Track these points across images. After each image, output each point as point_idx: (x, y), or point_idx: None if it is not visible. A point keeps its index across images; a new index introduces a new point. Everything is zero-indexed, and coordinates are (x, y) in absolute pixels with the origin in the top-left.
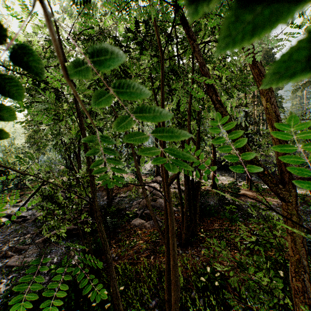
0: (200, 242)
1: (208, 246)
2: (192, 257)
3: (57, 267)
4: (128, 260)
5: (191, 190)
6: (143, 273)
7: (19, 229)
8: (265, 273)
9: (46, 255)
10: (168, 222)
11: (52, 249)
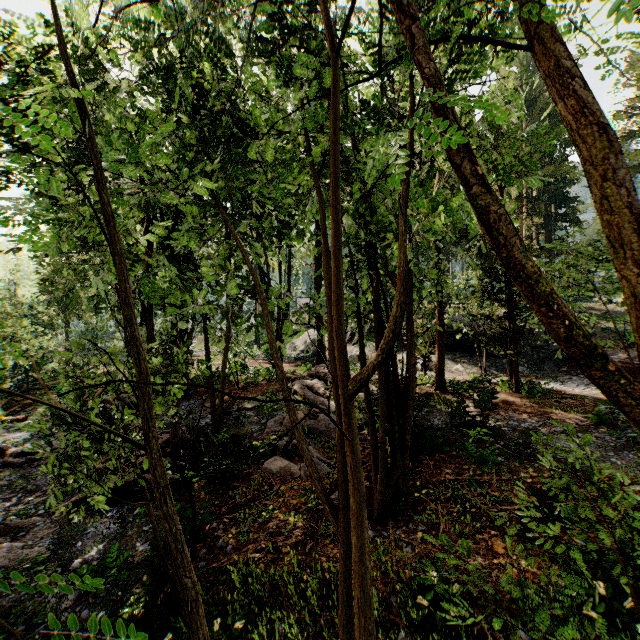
0: (415, 511)
1: (432, 520)
2: (396, 546)
3: (96, 571)
4: (254, 552)
5: (393, 396)
6: (287, 585)
7: (19, 480)
8: (602, 629)
9: (73, 542)
10: (346, 483)
11: (88, 526)
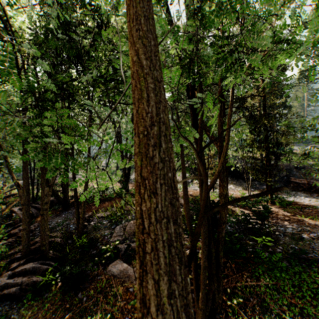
0: None
1: None
2: None
3: None
4: None
5: (211, 222)
6: None
7: None
8: None
9: None
10: None
11: None
